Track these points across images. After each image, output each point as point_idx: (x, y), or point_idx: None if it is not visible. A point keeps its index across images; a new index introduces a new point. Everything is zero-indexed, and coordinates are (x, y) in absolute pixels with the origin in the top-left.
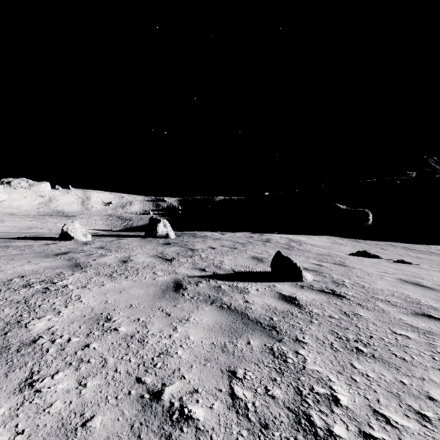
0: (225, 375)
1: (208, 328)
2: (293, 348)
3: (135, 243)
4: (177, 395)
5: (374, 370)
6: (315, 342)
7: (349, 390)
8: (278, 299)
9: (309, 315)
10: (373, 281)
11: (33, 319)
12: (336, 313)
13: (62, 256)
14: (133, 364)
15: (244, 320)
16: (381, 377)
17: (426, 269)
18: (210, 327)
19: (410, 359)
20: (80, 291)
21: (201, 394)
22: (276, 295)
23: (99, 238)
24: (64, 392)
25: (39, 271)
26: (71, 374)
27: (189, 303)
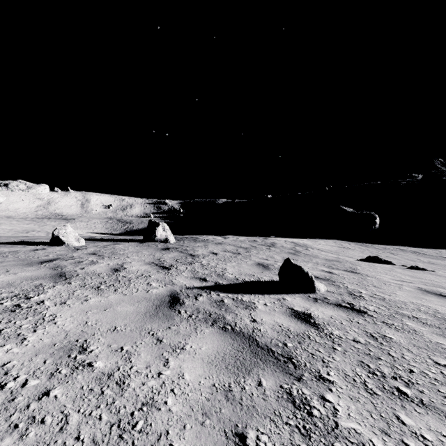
0: (230, 442)
1: (208, 360)
2: (317, 390)
3: (132, 248)
4: None
5: (429, 428)
6: (344, 380)
7: None
8: (290, 316)
9: (330, 338)
10: (392, 292)
11: None
12: (361, 335)
13: (47, 264)
14: (104, 424)
15: (252, 347)
16: (443, 440)
17: (443, 276)
18: (211, 359)
19: None
20: (57, 308)
21: None
22: (288, 311)
23: (93, 242)
24: None
25: (15, 282)
26: None
27: (186, 324)
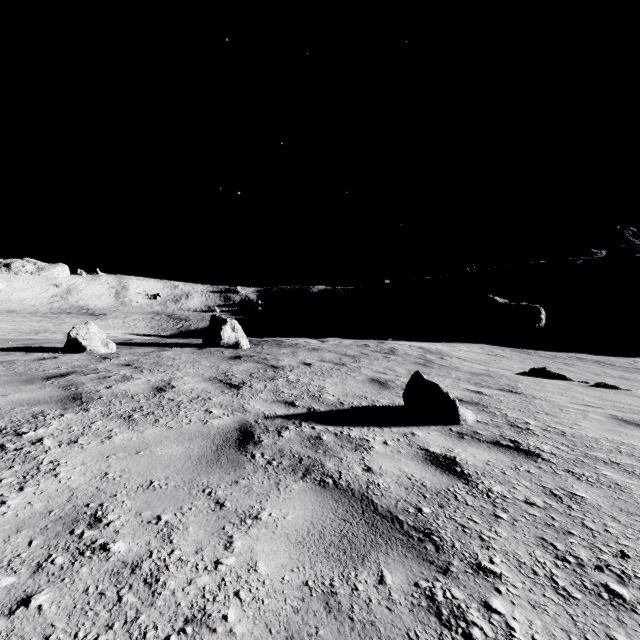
0: None
1: (297, 538)
2: (476, 592)
3: (185, 357)
4: None
5: None
6: (518, 571)
7: None
8: (424, 462)
9: (488, 499)
10: (575, 422)
11: None
12: (536, 493)
13: (55, 381)
14: None
15: (367, 514)
16: None
17: None
18: (301, 536)
19: None
20: (61, 451)
21: None
22: (420, 453)
23: (129, 348)
24: None
25: (3, 409)
26: None
27: (262, 475)
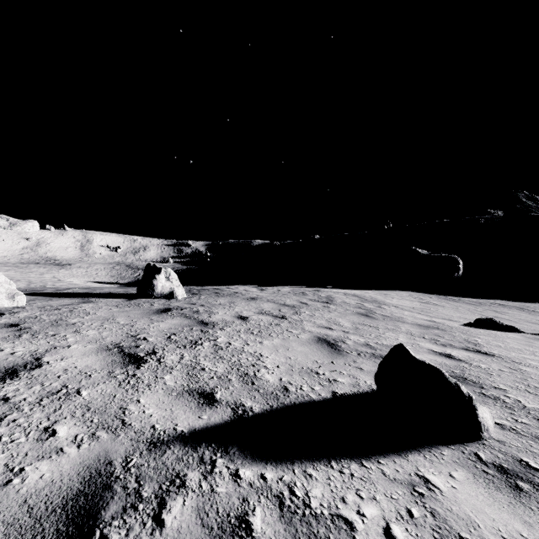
0: None
1: None
2: None
3: (102, 311)
4: None
5: None
6: None
7: None
8: None
9: None
10: None
11: None
12: None
13: None
14: None
15: None
16: None
17: None
18: None
19: None
20: None
21: None
22: None
23: (47, 300)
24: None
25: None
26: None
27: None
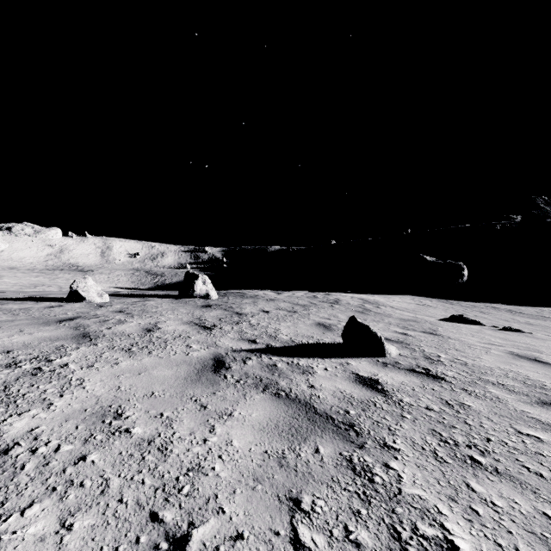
0: (283, 506)
1: (259, 427)
2: (380, 458)
3: (166, 306)
4: (210, 543)
5: (501, 495)
6: (412, 448)
7: (470, 531)
8: (354, 382)
9: (399, 406)
10: (477, 356)
11: (11, 415)
12: (435, 402)
13: (66, 323)
14: (148, 487)
15: (309, 414)
16: (514, 507)
17: (542, 338)
18: (262, 426)
19: (550, 476)
20: (84, 372)
21: (247, 542)
22: (352, 376)
23: (119, 298)
24: (35, 541)
25: (32, 344)
26: (51, 507)
27: (233, 389)
